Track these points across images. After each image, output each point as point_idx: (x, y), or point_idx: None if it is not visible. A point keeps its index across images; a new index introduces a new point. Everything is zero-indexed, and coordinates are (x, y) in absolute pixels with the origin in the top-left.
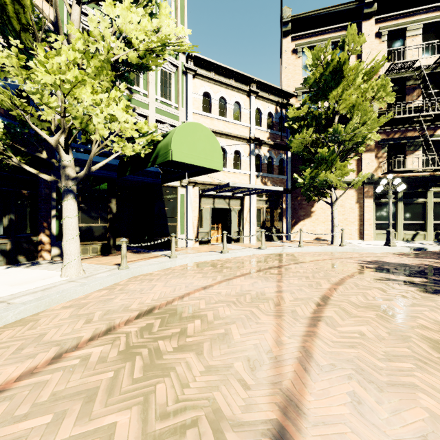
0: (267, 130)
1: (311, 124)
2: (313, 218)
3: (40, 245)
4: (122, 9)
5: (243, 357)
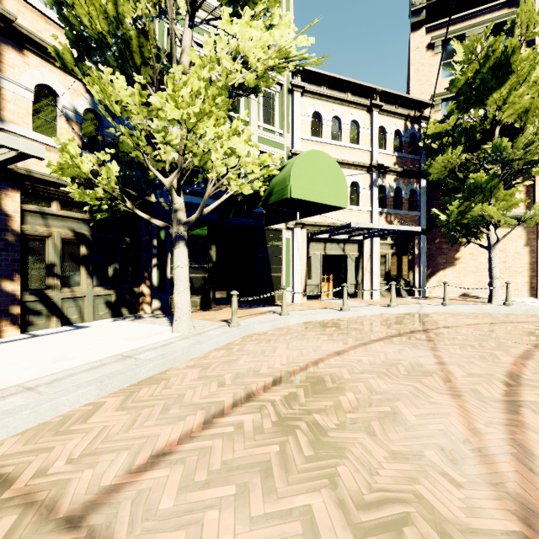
0: (393, 154)
1: (459, 140)
2: (458, 267)
3: (142, 297)
4: (241, 26)
5: (431, 444)
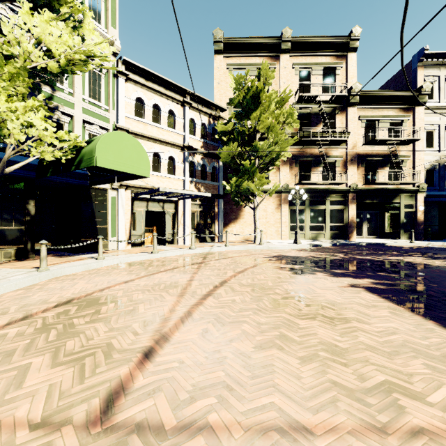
0: (200, 140)
1: (238, 138)
2: (242, 221)
3: None
4: (41, 22)
5: (141, 320)
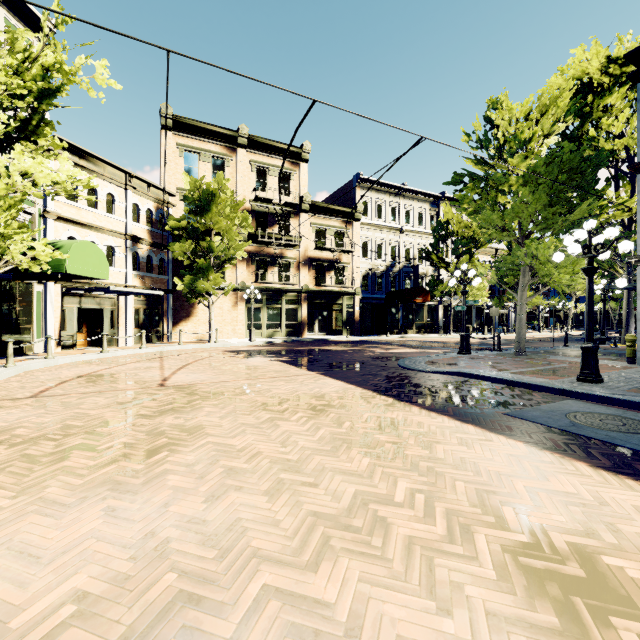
0: (146, 228)
1: (192, 233)
2: (195, 319)
3: None
4: (34, 163)
5: (148, 376)
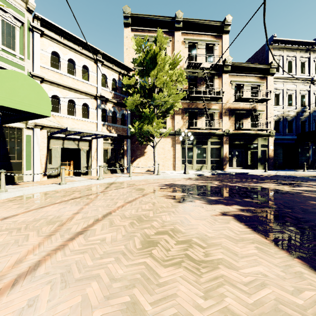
0: (111, 91)
1: (141, 91)
2: (146, 156)
3: None
4: None
5: None
